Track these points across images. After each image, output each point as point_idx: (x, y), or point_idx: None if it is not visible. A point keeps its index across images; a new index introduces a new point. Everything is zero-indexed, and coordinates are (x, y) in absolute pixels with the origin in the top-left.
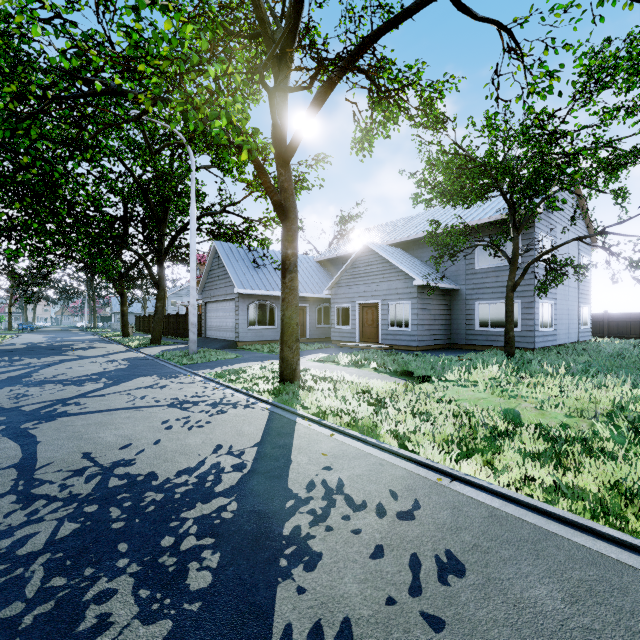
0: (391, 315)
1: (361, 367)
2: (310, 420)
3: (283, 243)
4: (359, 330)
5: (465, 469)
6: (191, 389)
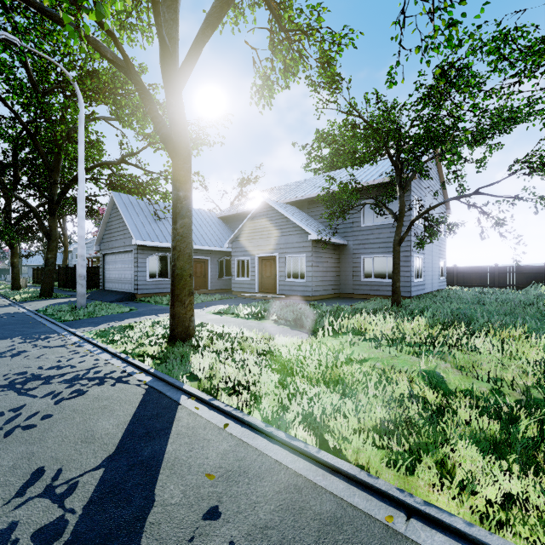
0: (288, 267)
1: (261, 319)
2: (198, 399)
3: (174, 184)
4: (258, 281)
5: (422, 491)
6: (54, 356)
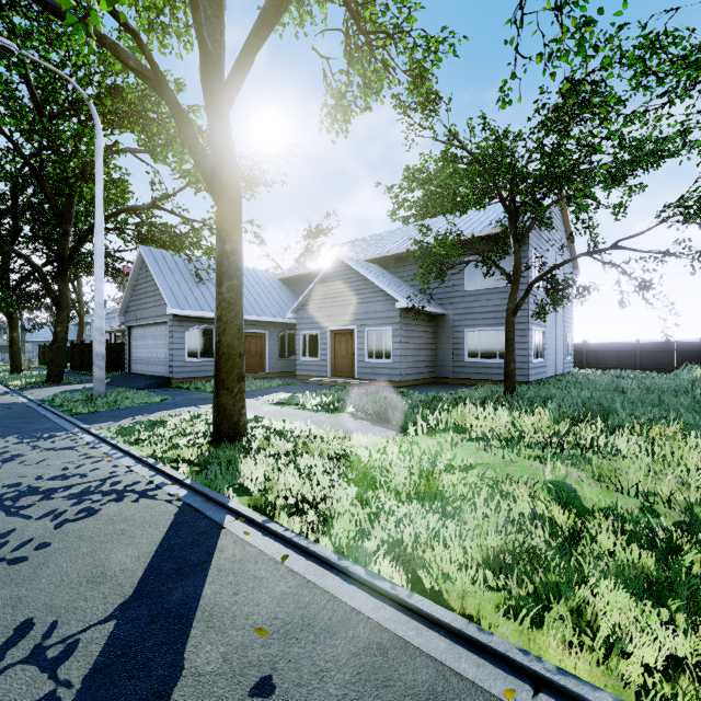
0: (369, 344)
1: (334, 412)
2: (249, 521)
3: (218, 234)
4: (330, 362)
5: (554, 654)
6: (59, 461)
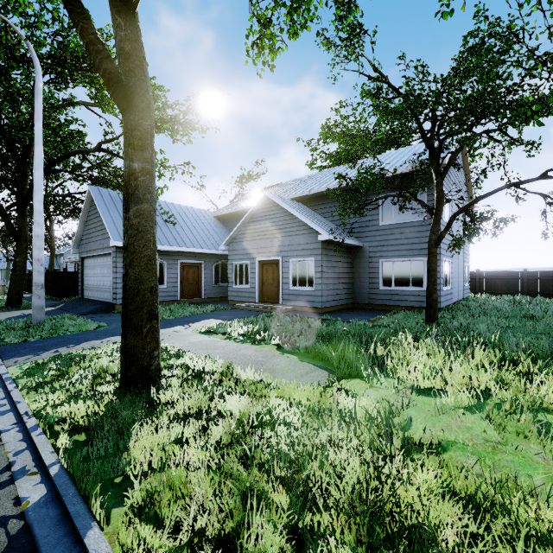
0: (293, 273)
1: (260, 343)
2: None
3: (124, 150)
4: (258, 289)
5: None
6: None
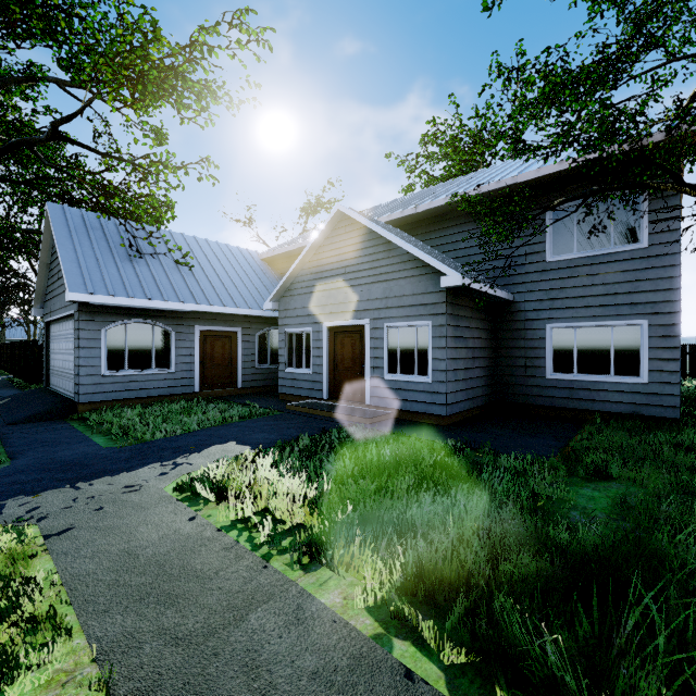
0: (390, 349)
1: (316, 557)
2: None
3: None
4: (328, 377)
5: None
6: None
